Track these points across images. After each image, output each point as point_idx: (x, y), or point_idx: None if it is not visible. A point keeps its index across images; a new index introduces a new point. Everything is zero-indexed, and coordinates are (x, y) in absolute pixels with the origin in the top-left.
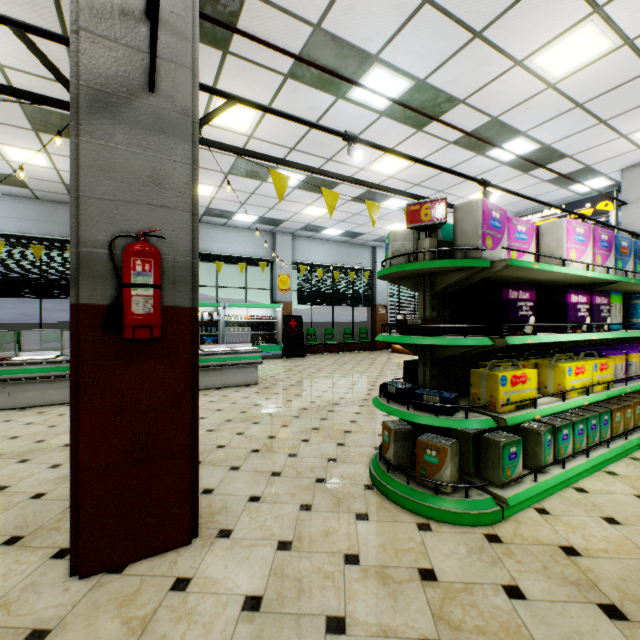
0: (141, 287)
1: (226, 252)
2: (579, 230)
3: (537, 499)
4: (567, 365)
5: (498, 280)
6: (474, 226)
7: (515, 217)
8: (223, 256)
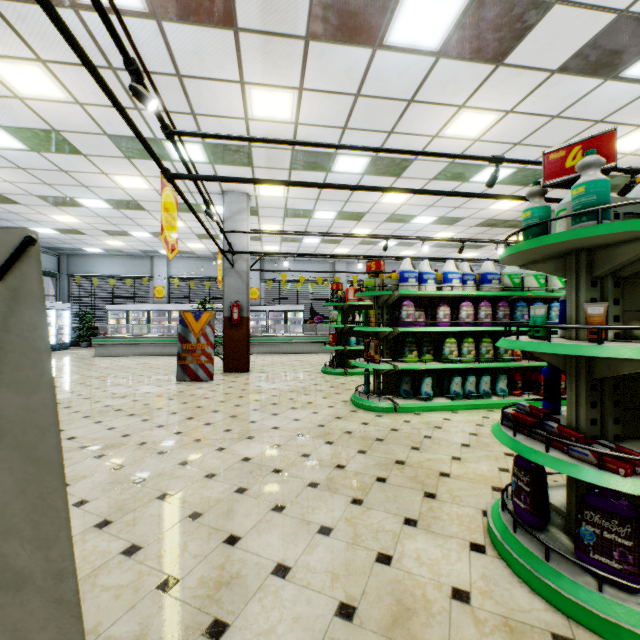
0: None
1: None
2: None
3: None
4: None
5: None
6: None
7: None
8: None
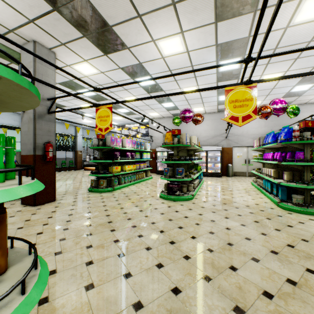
0: (51, 152)
1: None
2: (129, 141)
3: (120, 188)
4: (126, 165)
5: (115, 149)
6: (109, 141)
7: (127, 124)
8: None
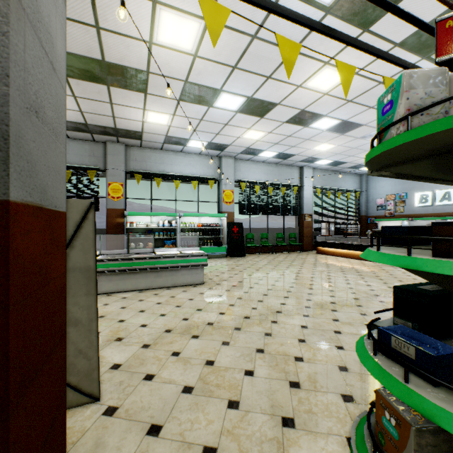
0: None
1: (182, 173)
2: None
3: None
4: None
5: None
6: None
7: None
8: (180, 176)
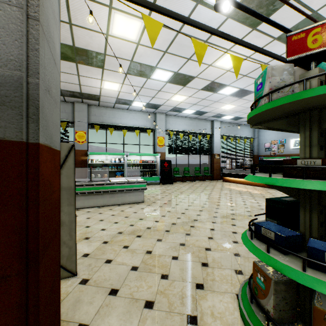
0: None
1: (128, 124)
2: None
3: None
4: None
5: None
6: None
7: None
8: (127, 127)
